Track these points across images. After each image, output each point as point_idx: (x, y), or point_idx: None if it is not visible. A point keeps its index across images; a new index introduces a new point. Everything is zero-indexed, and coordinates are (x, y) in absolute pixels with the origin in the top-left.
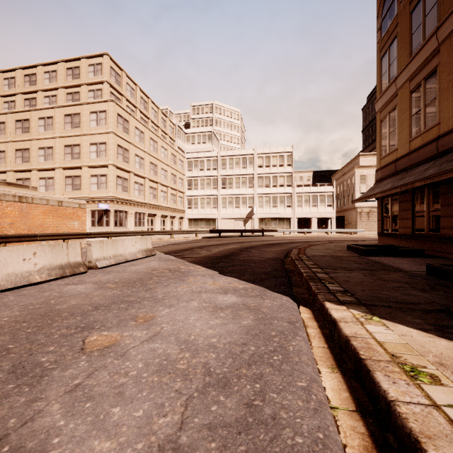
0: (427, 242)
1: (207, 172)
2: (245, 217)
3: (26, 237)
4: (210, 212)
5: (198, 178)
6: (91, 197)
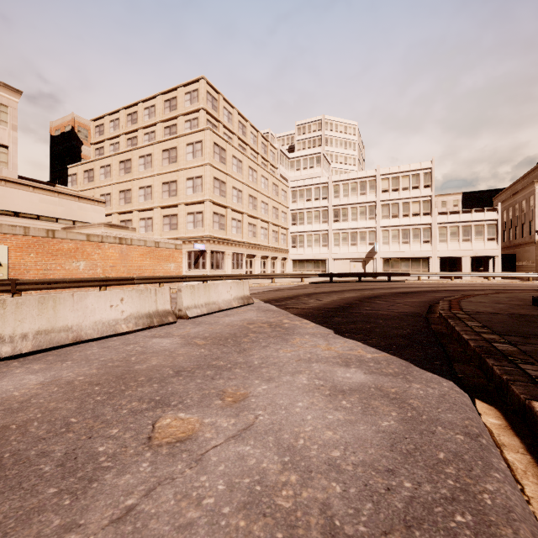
0: None
1: (315, 202)
2: (364, 257)
3: (124, 280)
4: (319, 252)
5: (304, 210)
6: (187, 236)
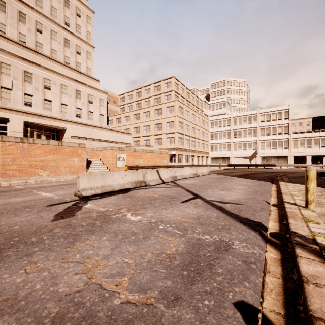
0: None
1: (223, 128)
2: (250, 156)
3: (158, 166)
4: (225, 153)
5: (217, 132)
6: (167, 148)
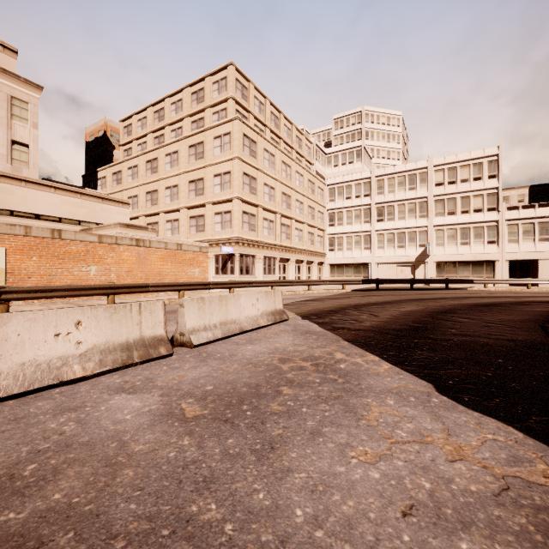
0: None
1: (356, 200)
2: (413, 261)
3: (137, 287)
4: (360, 255)
5: (343, 209)
6: (215, 239)
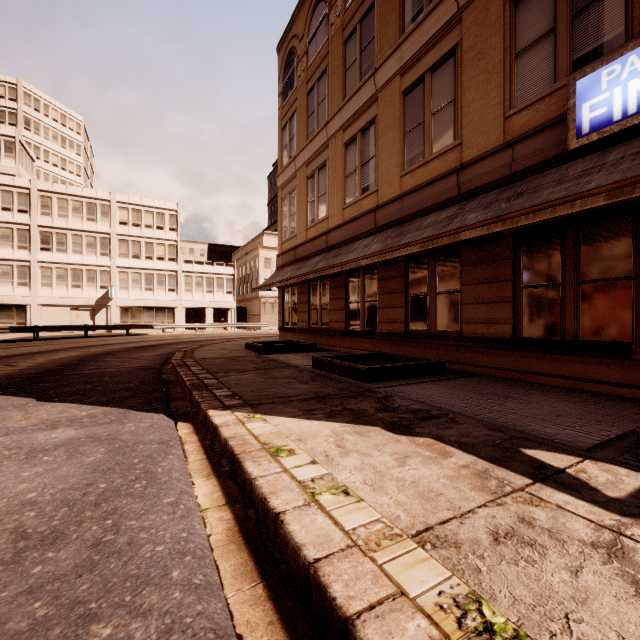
0: (320, 336)
1: (4, 214)
2: (93, 304)
3: None
4: (12, 293)
5: None
6: None
